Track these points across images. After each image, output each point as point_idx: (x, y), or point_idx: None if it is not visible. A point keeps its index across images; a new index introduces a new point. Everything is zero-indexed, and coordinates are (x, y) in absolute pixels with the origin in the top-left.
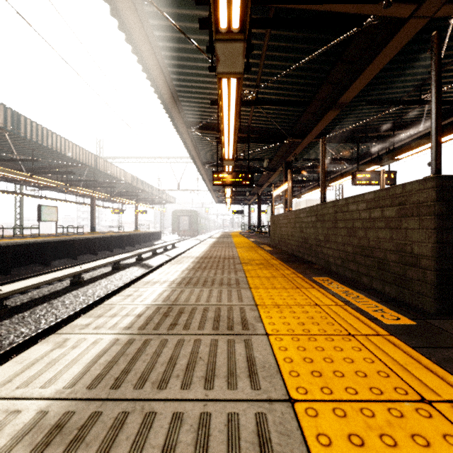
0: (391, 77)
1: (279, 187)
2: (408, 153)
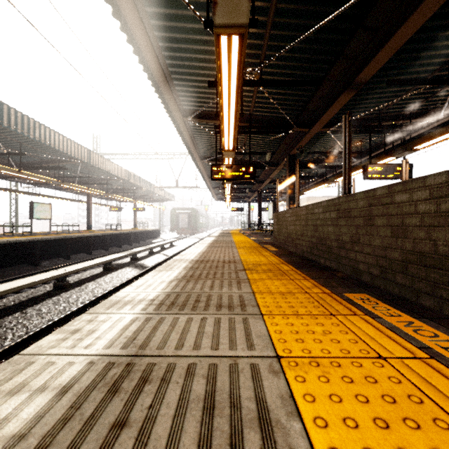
0: (417, 51)
1: (280, 184)
2: (429, 143)
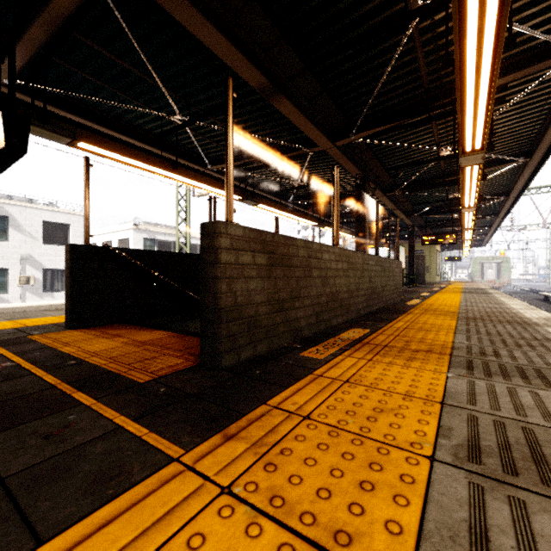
0: None
1: None
2: (102, 151)
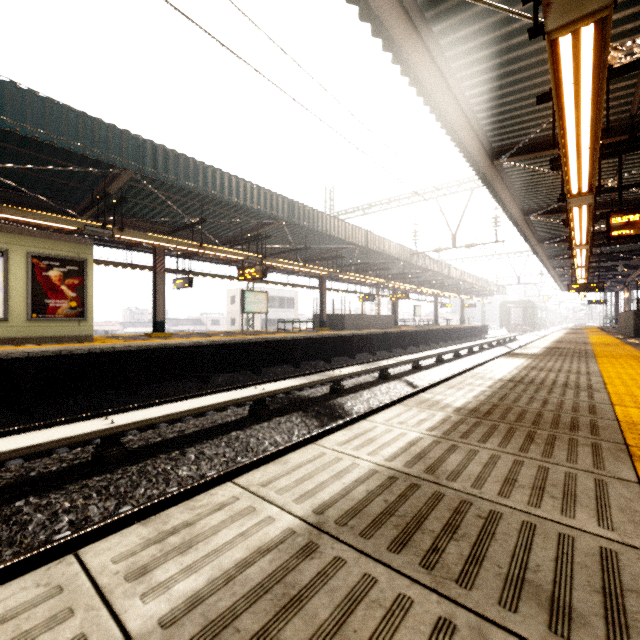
0: None
1: None
2: None
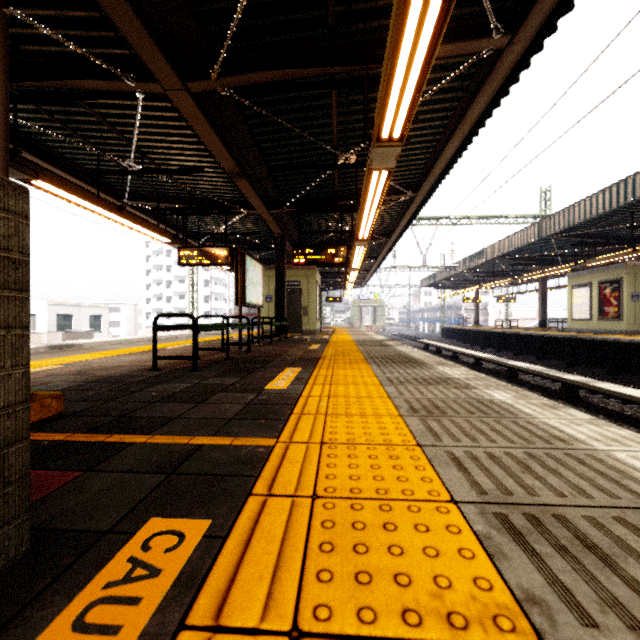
0: None
1: None
2: None
